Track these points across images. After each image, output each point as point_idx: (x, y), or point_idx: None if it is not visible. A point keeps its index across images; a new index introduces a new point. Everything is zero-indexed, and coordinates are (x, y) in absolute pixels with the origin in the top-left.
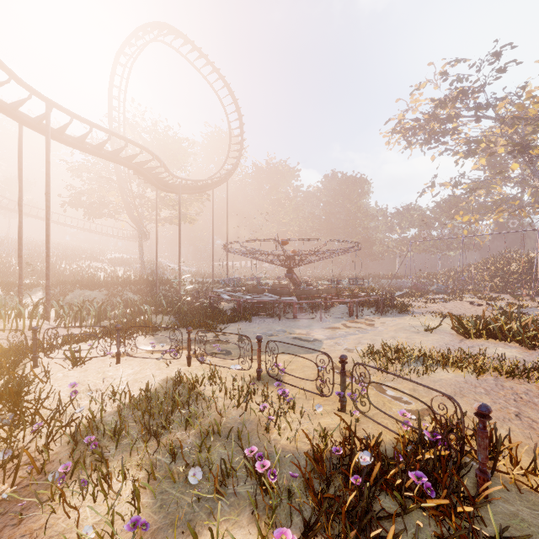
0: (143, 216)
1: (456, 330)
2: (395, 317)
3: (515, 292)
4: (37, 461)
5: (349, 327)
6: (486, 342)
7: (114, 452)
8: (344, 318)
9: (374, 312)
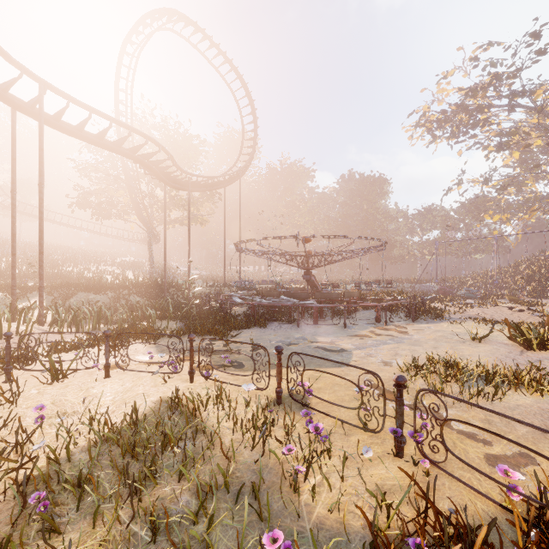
0: (153, 216)
1: (513, 339)
2: (429, 324)
3: None
4: None
5: (378, 334)
6: None
7: (67, 524)
8: (370, 325)
9: (404, 318)
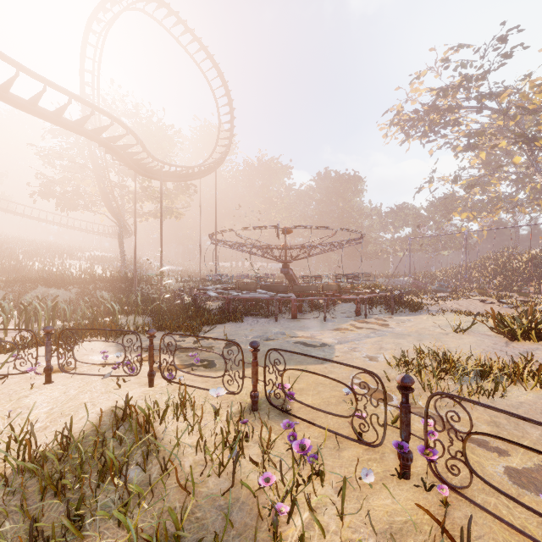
0: (124, 208)
1: (498, 330)
2: (409, 316)
3: (521, 290)
4: None
5: (359, 327)
6: (538, 345)
7: None
8: (350, 318)
9: (382, 311)
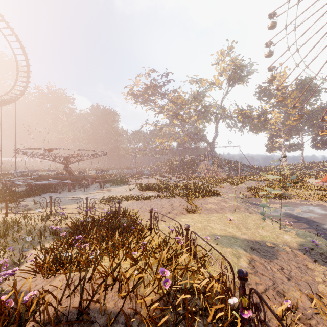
0: None
1: (138, 188)
2: (121, 187)
3: (173, 173)
4: None
5: (98, 192)
6: (147, 192)
7: None
8: (97, 189)
9: (113, 185)
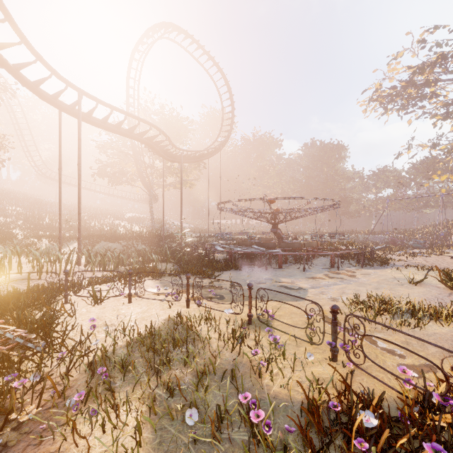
0: (153, 182)
1: (443, 283)
2: (376, 270)
3: None
4: (60, 386)
5: (331, 277)
6: None
7: (121, 385)
8: (325, 269)
9: (354, 264)
